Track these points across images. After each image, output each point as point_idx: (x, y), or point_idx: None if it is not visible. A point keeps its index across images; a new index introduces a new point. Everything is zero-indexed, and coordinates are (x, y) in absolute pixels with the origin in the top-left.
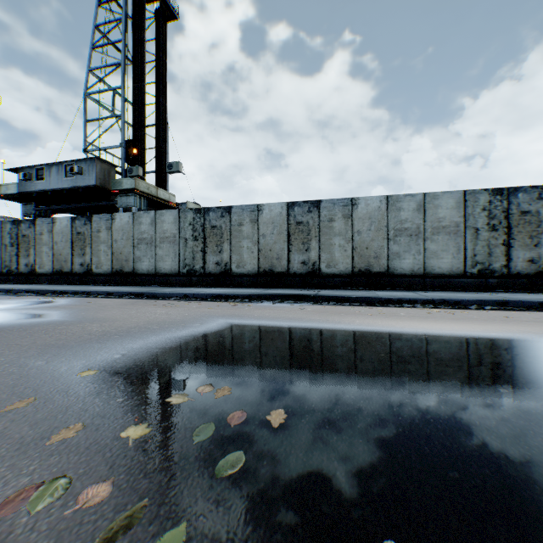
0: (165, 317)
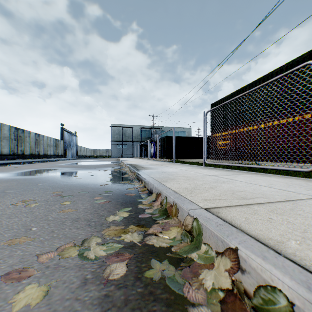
0: (53, 166)
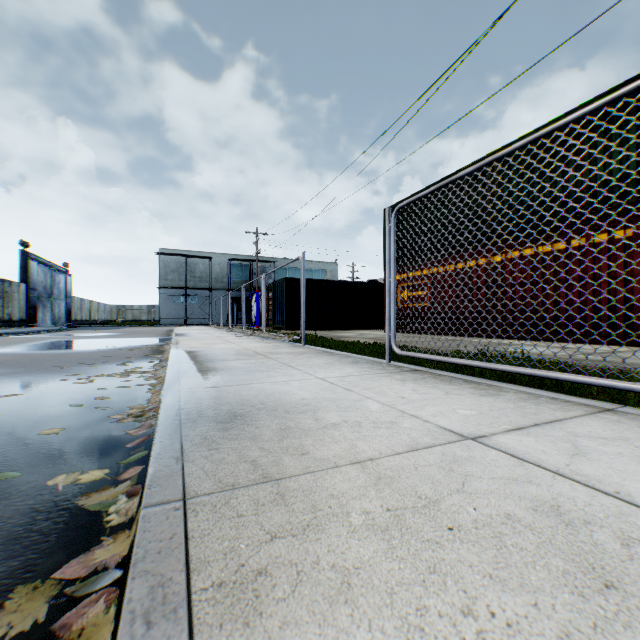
0: None
